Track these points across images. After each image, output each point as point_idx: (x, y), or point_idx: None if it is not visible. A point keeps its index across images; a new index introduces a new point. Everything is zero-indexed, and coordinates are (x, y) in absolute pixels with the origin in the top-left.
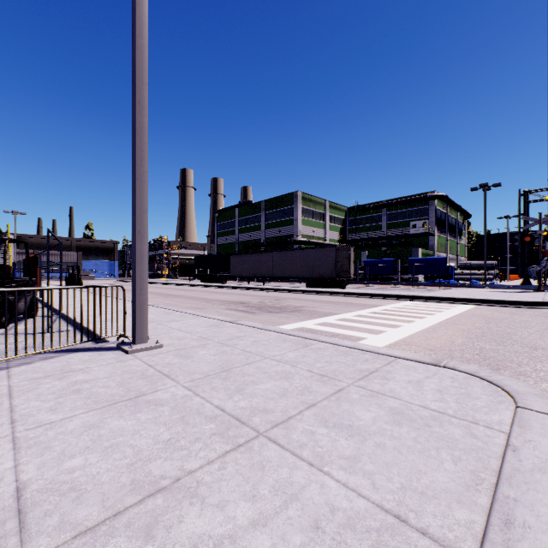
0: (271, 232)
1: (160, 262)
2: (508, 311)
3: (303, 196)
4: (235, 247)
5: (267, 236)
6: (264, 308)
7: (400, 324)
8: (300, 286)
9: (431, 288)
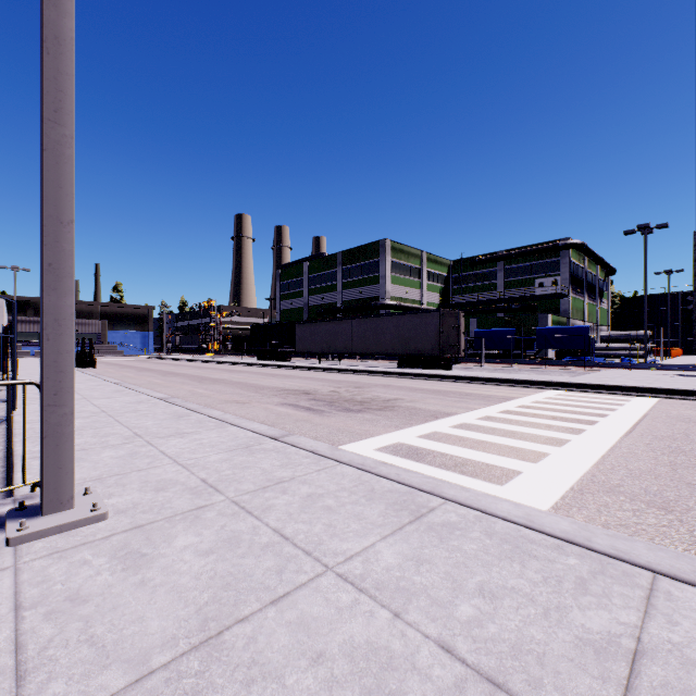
0: (351, 293)
1: (206, 333)
2: None
3: (392, 246)
4: (304, 314)
5: (345, 299)
6: (337, 403)
7: (564, 438)
8: (390, 365)
9: (573, 368)
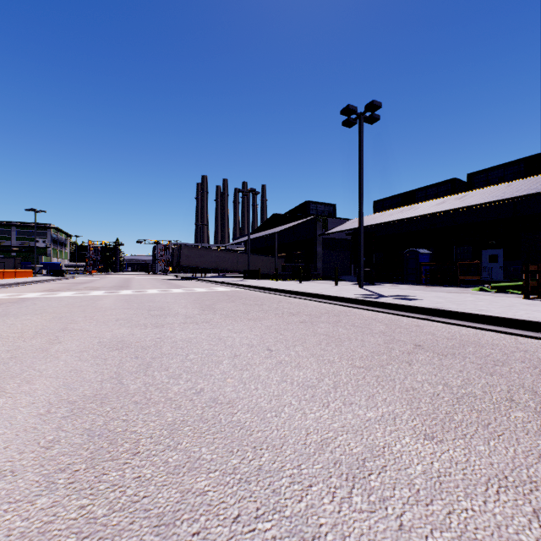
0: None
1: None
2: (78, 277)
3: None
4: None
5: None
6: None
7: None
8: None
9: None
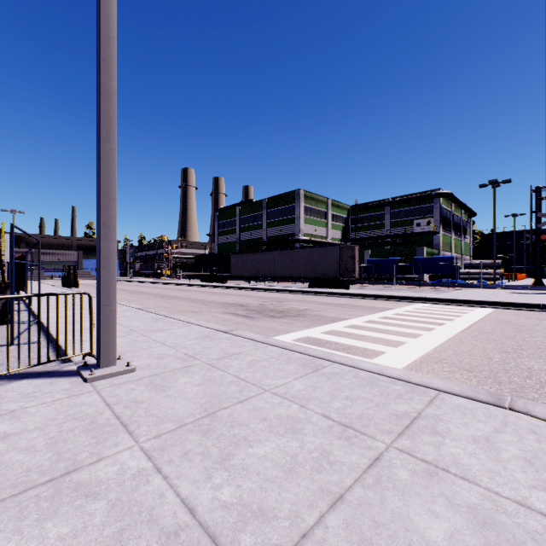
0: (273, 231)
1: (160, 261)
2: (533, 315)
3: (305, 194)
4: (236, 246)
5: (268, 235)
6: (264, 312)
7: (419, 333)
8: (303, 286)
9: (440, 288)
